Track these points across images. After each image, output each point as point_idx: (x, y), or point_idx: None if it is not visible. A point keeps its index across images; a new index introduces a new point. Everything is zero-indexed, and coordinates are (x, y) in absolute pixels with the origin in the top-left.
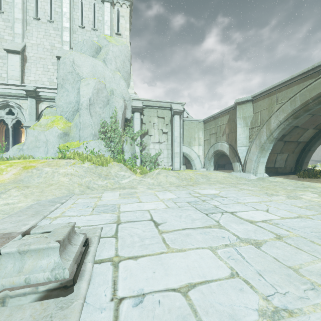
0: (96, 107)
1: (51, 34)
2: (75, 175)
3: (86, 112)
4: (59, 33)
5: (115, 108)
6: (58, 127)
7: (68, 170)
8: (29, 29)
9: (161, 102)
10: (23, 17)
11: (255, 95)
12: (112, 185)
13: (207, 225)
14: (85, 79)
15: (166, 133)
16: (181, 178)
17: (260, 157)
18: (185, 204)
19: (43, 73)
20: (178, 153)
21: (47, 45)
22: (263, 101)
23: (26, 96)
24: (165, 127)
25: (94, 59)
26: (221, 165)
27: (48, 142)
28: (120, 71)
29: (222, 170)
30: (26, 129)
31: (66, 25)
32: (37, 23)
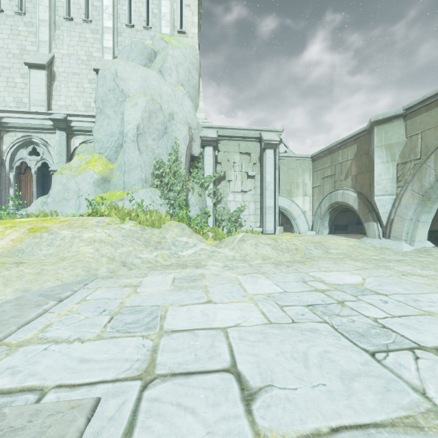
0: (147, 138)
1: (88, 39)
2: (106, 242)
3: (132, 146)
4: (98, 37)
5: (176, 139)
6: (95, 170)
7: (97, 235)
8: (58, 35)
9: (246, 130)
10: (51, 17)
11: (410, 105)
12: (165, 259)
13: (402, 415)
14: (131, 97)
15: (253, 177)
16: (280, 248)
17: (420, 213)
18: (305, 312)
19: (77, 95)
20: (271, 208)
21: (82, 55)
22: (428, 114)
23: (54, 128)
24: (252, 167)
25: (145, 69)
26: (341, 227)
27: (80, 192)
28: (183, 85)
29: (344, 235)
30: (53, 175)
31: (108, 25)
32: (70, 25)
